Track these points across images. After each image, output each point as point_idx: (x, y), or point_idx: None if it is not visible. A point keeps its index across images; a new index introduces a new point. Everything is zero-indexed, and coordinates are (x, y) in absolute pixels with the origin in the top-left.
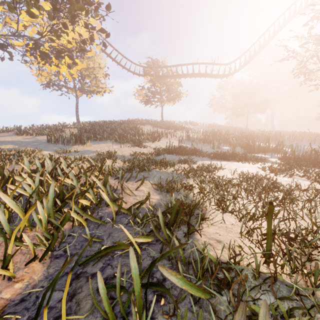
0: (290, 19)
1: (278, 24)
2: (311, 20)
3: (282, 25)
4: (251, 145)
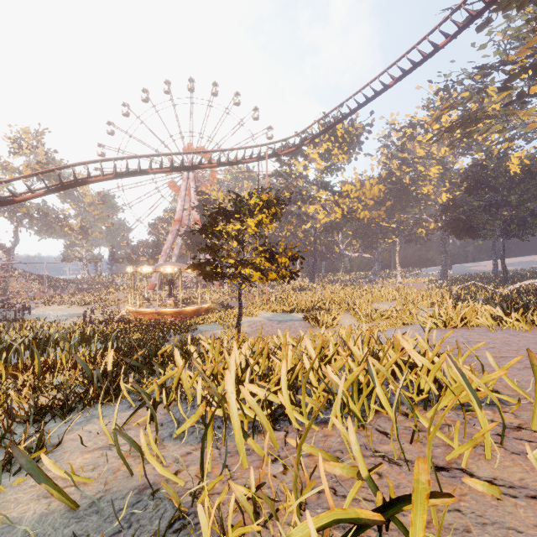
0: None
1: None
2: None
3: None
4: None
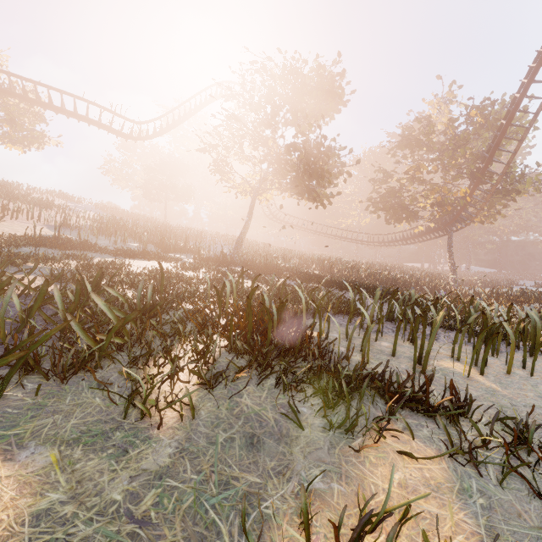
0: (212, 101)
1: (200, 100)
2: (219, 126)
3: (205, 103)
4: (167, 243)
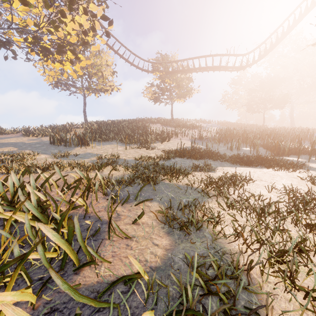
0: None
1: (306, 6)
2: None
3: (310, 6)
4: (279, 146)
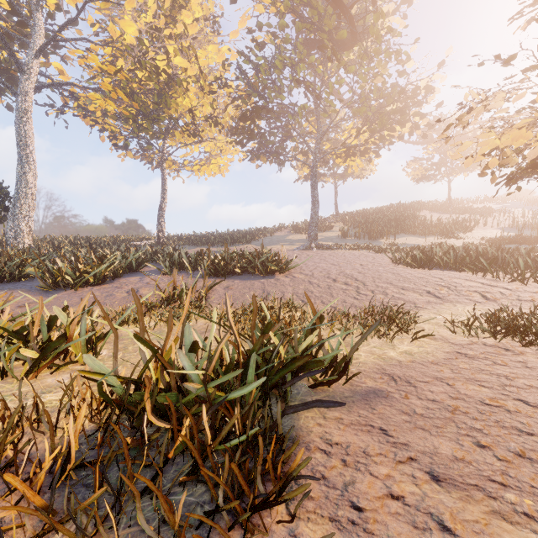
0: None
1: None
2: None
3: None
4: None
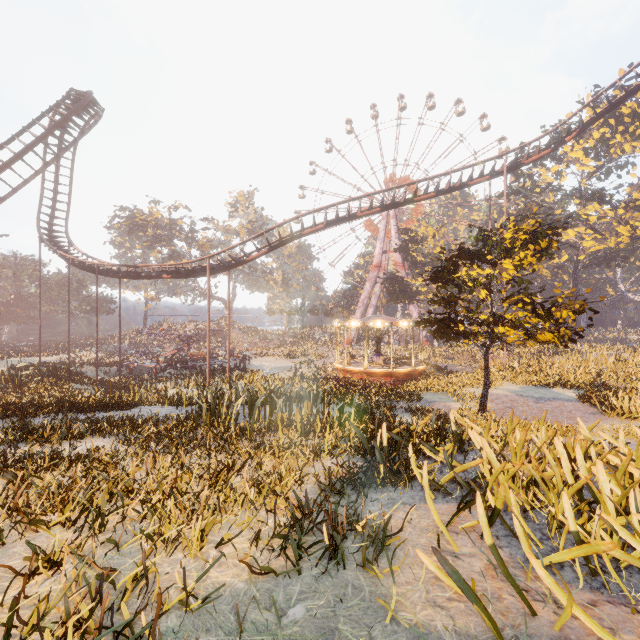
0: None
1: None
2: None
3: None
4: None
